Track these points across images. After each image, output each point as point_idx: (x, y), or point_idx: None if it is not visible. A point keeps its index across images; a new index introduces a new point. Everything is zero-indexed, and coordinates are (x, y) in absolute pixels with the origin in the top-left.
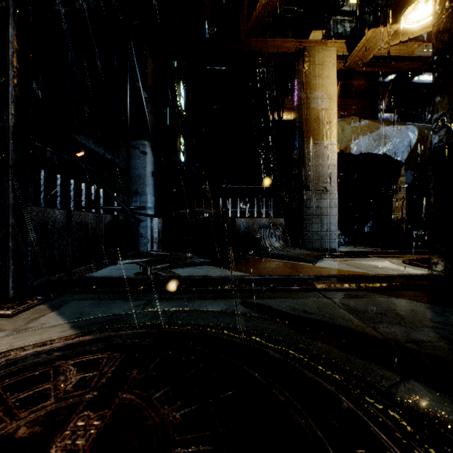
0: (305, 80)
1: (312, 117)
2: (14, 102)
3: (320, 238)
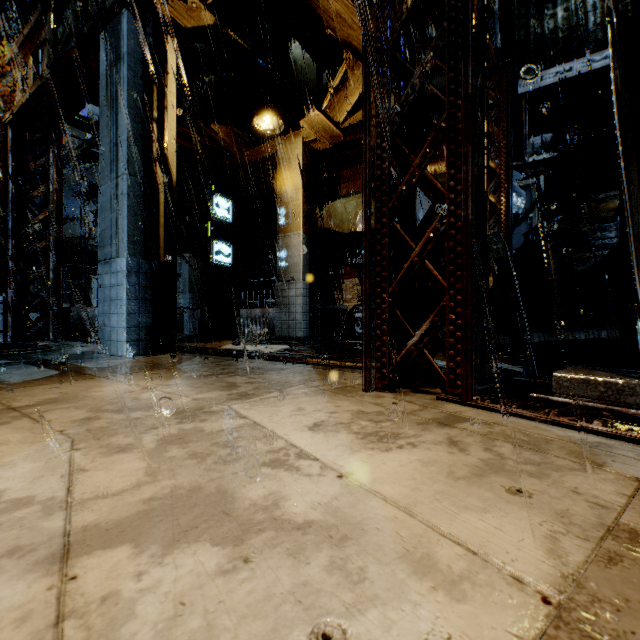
0: (278, 177)
1: (283, 212)
2: (53, 270)
3: (288, 326)
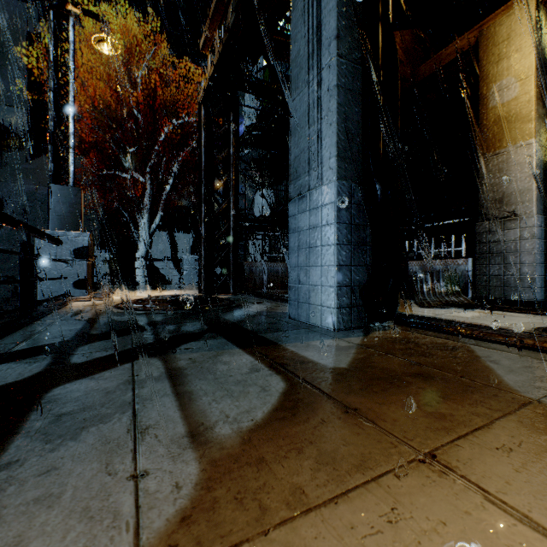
0: (480, 76)
1: (491, 121)
2: (232, 228)
3: (502, 284)
